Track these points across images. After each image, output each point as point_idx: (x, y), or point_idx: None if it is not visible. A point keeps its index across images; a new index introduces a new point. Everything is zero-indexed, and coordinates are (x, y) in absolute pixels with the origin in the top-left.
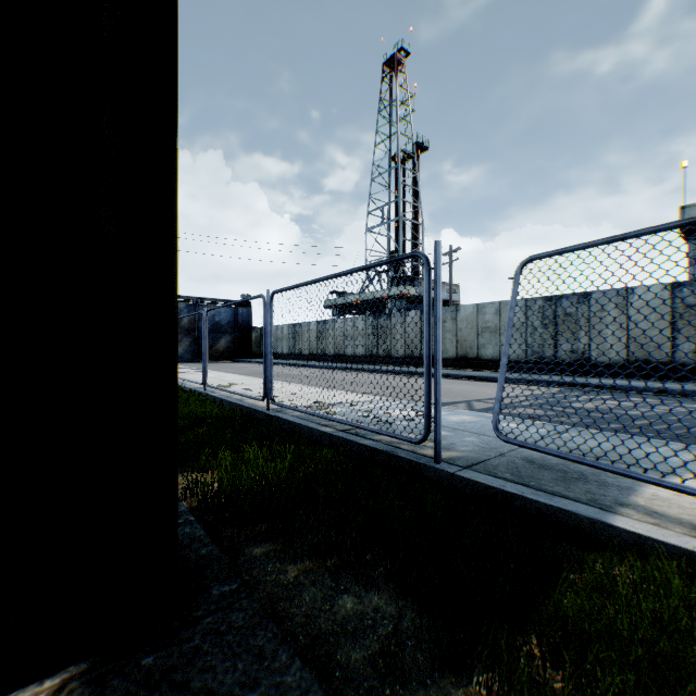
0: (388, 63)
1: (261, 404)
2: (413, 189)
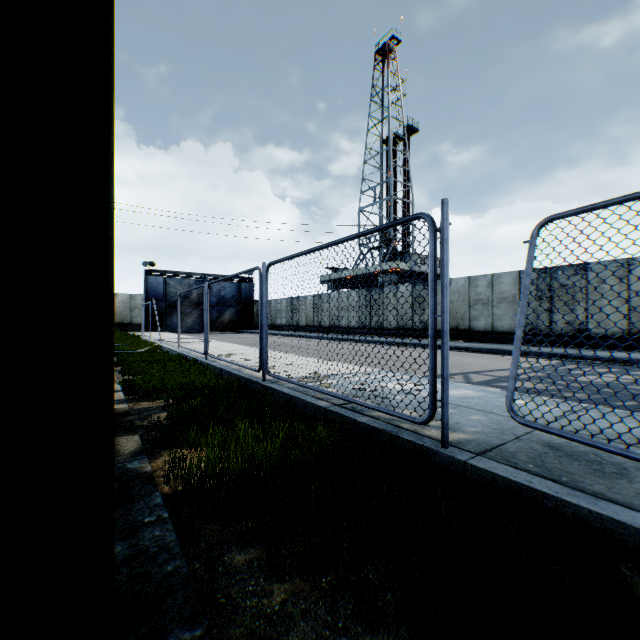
0: (380, 52)
1: (258, 374)
2: (404, 170)
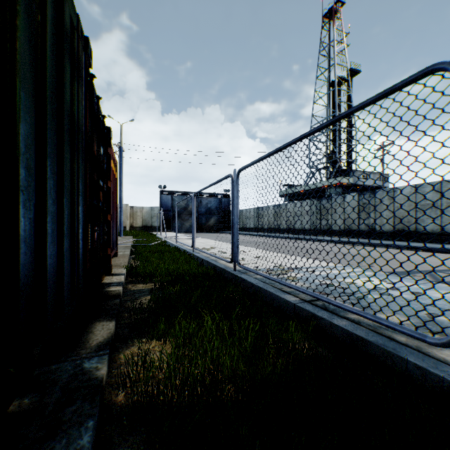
0: (327, 15)
1: (230, 264)
2: (347, 105)
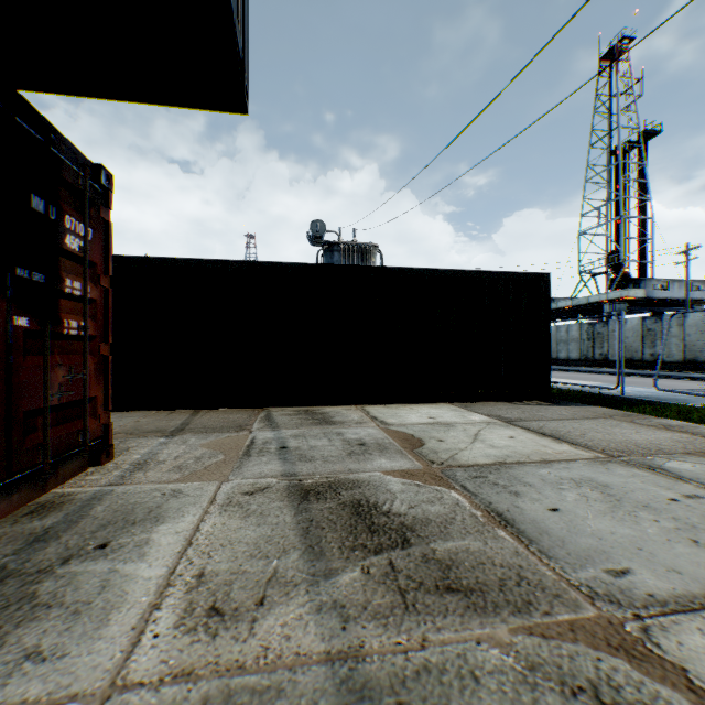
0: (605, 57)
1: None
2: (638, 181)
